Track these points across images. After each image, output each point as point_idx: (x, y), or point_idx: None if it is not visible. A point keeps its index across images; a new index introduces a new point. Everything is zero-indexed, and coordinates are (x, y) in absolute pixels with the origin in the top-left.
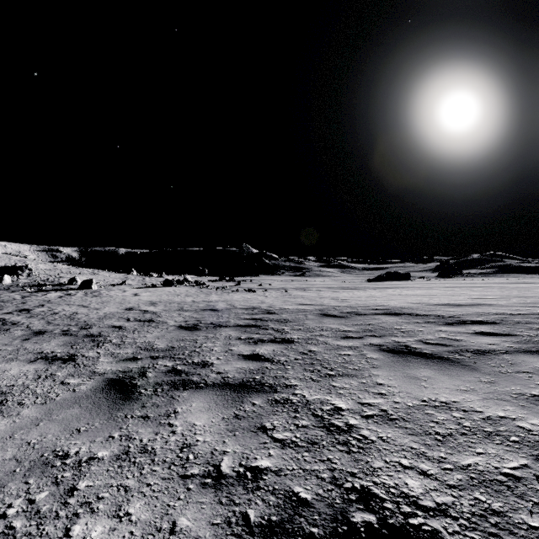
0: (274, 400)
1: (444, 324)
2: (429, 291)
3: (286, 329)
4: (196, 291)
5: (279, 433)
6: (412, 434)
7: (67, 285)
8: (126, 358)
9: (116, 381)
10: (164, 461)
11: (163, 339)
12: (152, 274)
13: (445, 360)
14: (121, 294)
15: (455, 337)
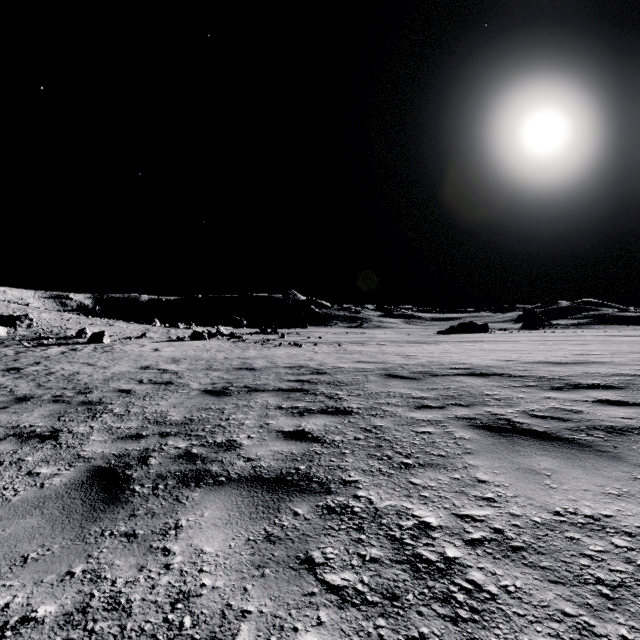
0: (327, 507)
1: (550, 389)
2: (517, 346)
3: (342, 395)
4: (230, 346)
5: (334, 573)
6: (556, 583)
7: (75, 339)
8: (127, 435)
9: (104, 472)
10: (141, 632)
11: (181, 408)
12: (178, 325)
13: (570, 443)
14: (138, 349)
15: (571, 407)
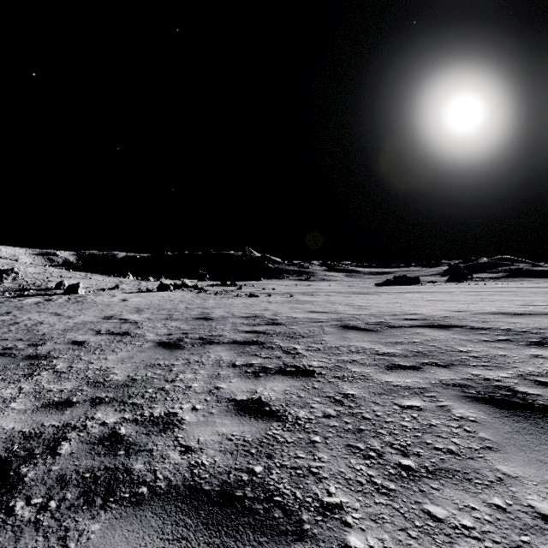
0: None
1: (529, 344)
2: (455, 296)
3: (299, 349)
4: (192, 296)
5: None
6: None
7: (54, 290)
8: (54, 401)
9: None
10: None
11: (128, 364)
12: (149, 278)
13: None
14: (108, 299)
15: None
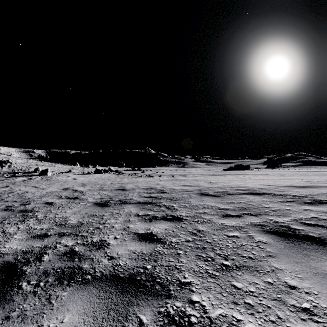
0: (167, 315)
1: (304, 203)
2: (269, 177)
3: (175, 206)
4: (115, 177)
5: None
6: None
7: (33, 173)
8: (38, 234)
9: (8, 267)
10: None
11: (78, 215)
12: (89, 166)
13: None
14: (65, 178)
15: (326, 217)
